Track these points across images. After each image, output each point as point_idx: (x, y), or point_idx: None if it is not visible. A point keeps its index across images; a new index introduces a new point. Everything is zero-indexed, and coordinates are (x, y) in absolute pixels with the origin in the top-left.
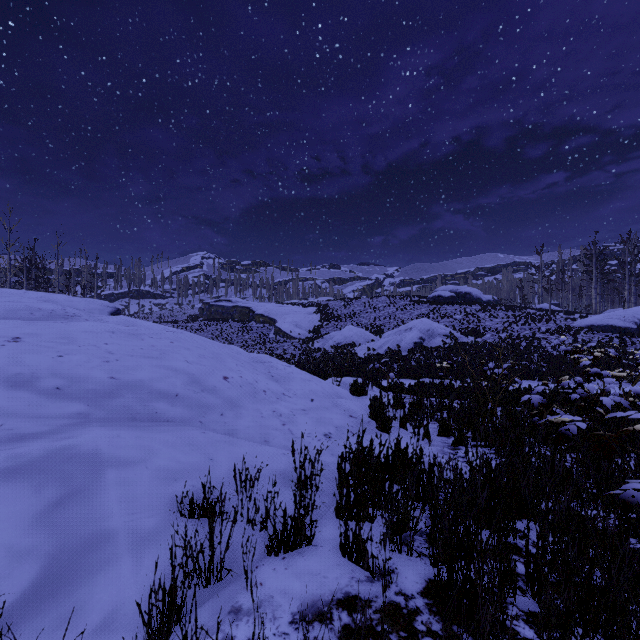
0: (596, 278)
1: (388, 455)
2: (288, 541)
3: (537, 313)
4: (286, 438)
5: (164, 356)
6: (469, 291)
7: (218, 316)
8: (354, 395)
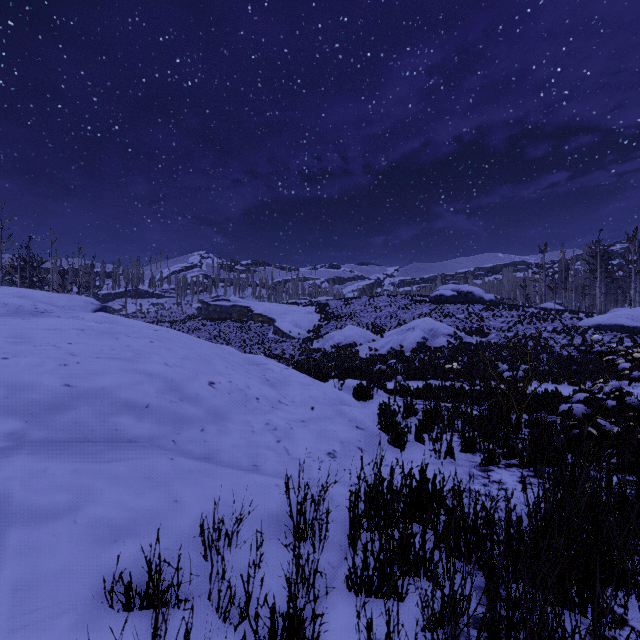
0: (601, 277)
1: (412, 488)
2: None
3: (541, 312)
4: (281, 460)
5: (139, 358)
6: (471, 290)
7: (216, 316)
8: (358, 400)
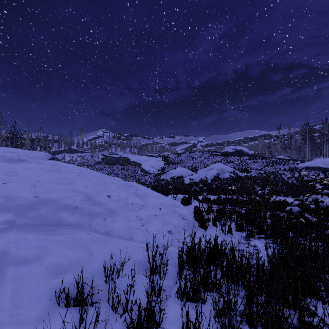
0: (308, 142)
1: (210, 248)
2: (142, 327)
3: (278, 160)
4: (144, 235)
5: (72, 183)
6: (242, 149)
7: (111, 162)
8: (184, 205)
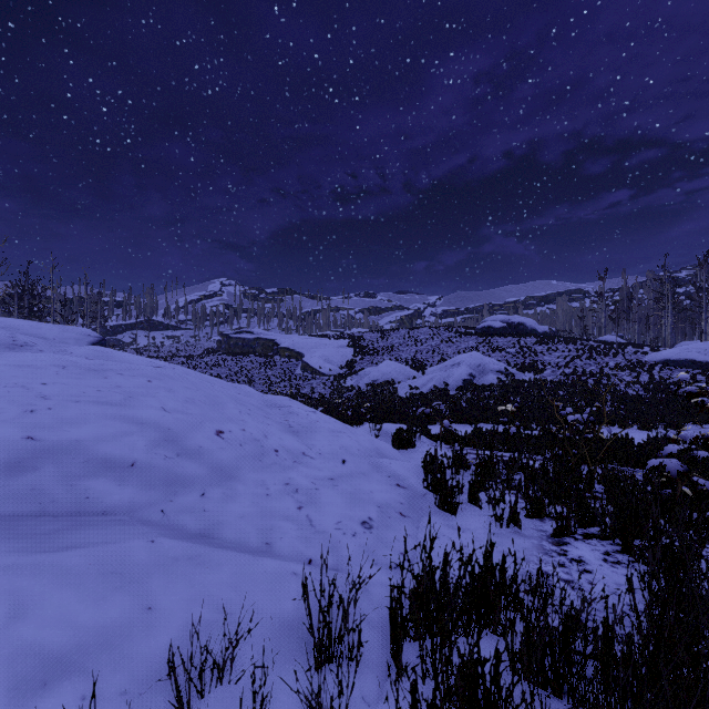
0: (667, 306)
1: (474, 578)
2: None
3: (601, 346)
4: (302, 535)
5: (130, 401)
6: (522, 321)
7: (238, 350)
8: (398, 448)
